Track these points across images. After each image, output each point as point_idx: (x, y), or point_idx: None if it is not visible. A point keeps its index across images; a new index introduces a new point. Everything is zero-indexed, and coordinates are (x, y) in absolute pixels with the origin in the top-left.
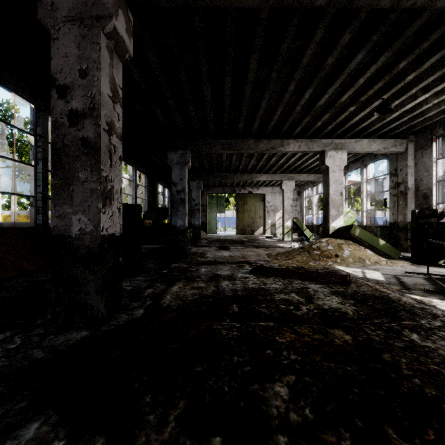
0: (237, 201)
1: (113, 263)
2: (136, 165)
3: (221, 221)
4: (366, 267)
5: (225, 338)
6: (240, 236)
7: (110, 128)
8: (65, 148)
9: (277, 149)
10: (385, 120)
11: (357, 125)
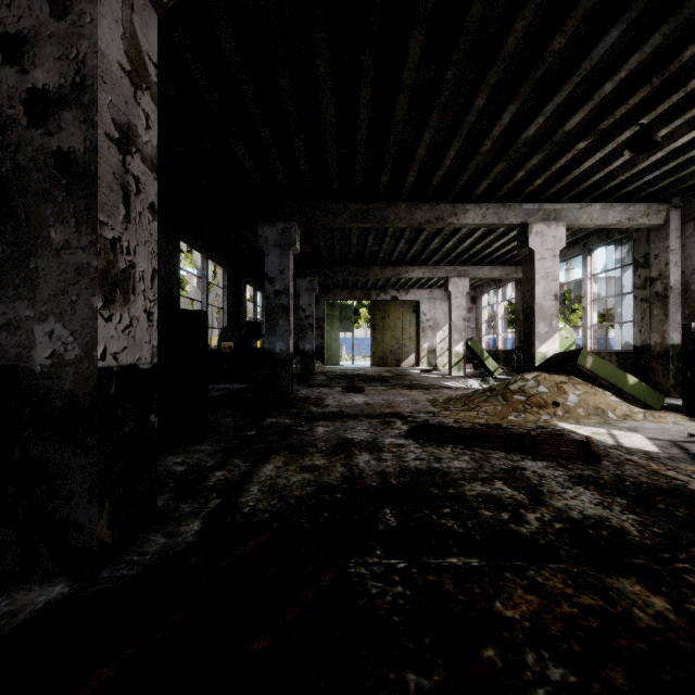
0: (373, 312)
1: (134, 426)
2: (208, 252)
3: (347, 345)
4: (611, 424)
5: (378, 605)
6: (378, 369)
7: (124, 137)
8: (19, 174)
9: (445, 220)
10: (636, 168)
11: (586, 178)
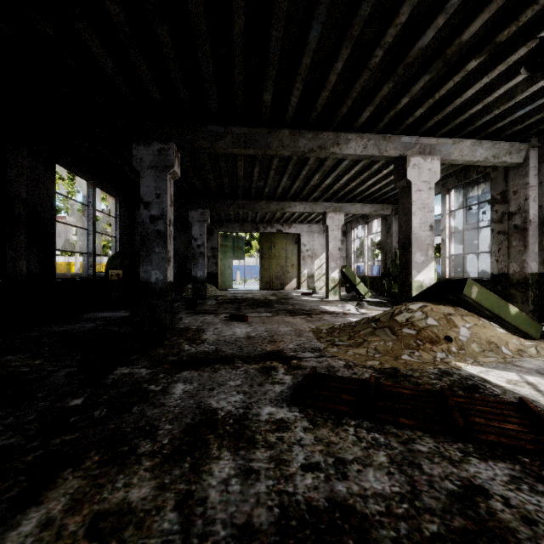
0: (261, 243)
1: None
2: (95, 180)
3: (240, 271)
4: (514, 364)
5: None
6: (265, 293)
7: None
8: None
9: (328, 149)
10: (513, 100)
11: (463, 110)
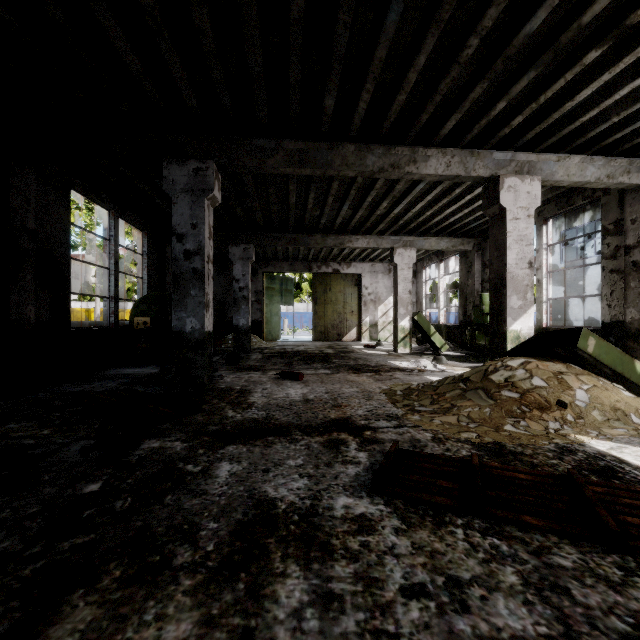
0: (314, 285)
1: None
2: (118, 209)
3: (289, 318)
4: None
5: None
6: (320, 345)
7: None
8: None
9: (402, 168)
10: (638, 104)
11: (573, 118)
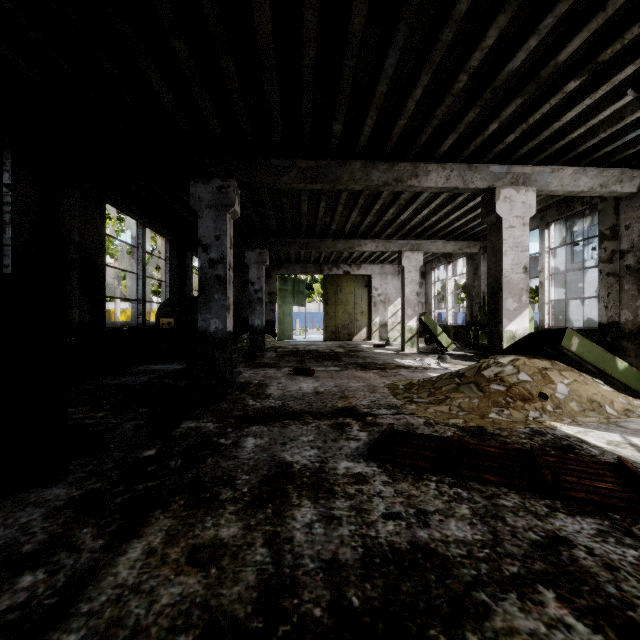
0: (326, 287)
1: None
2: (145, 219)
3: (300, 318)
4: (618, 425)
5: None
6: (330, 344)
7: None
8: None
9: (405, 182)
10: (622, 122)
11: (563, 135)
